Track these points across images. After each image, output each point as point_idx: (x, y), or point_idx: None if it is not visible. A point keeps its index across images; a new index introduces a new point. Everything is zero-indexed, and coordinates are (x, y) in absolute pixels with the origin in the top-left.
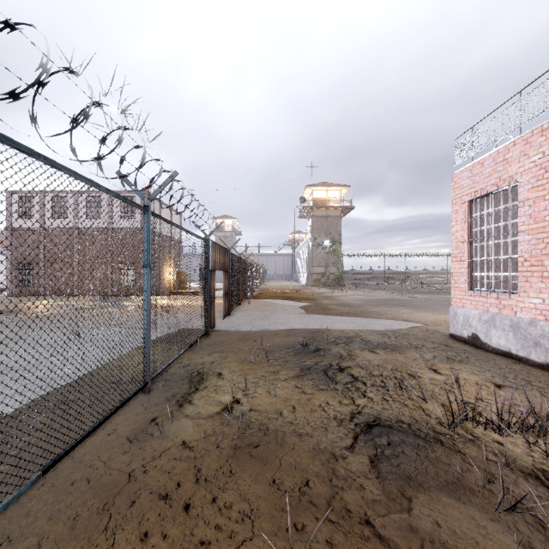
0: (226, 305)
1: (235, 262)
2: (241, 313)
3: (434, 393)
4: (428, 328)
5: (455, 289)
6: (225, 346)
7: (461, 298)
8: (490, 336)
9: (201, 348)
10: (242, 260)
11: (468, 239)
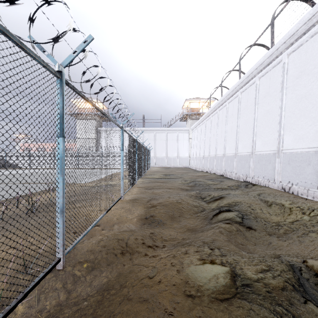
0: None
1: None
2: None
3: None
4: None
5: None
6: None
7: None
8: None
9: None
10: None
11: None
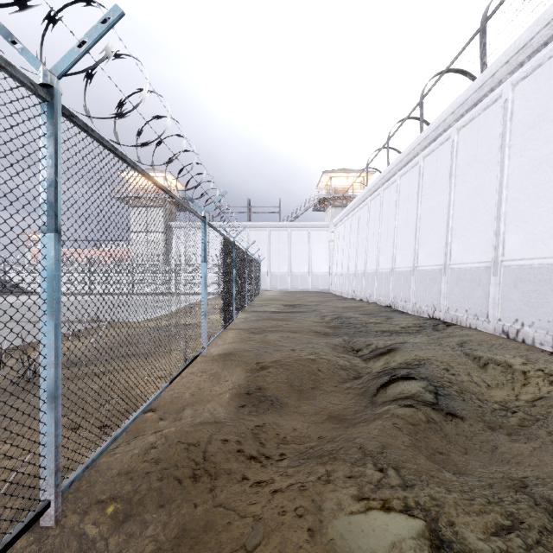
0: None
1: None
2: None
3: None
4: None
5: None
6: None
7: None
8: None
9: None
10: None
11: None
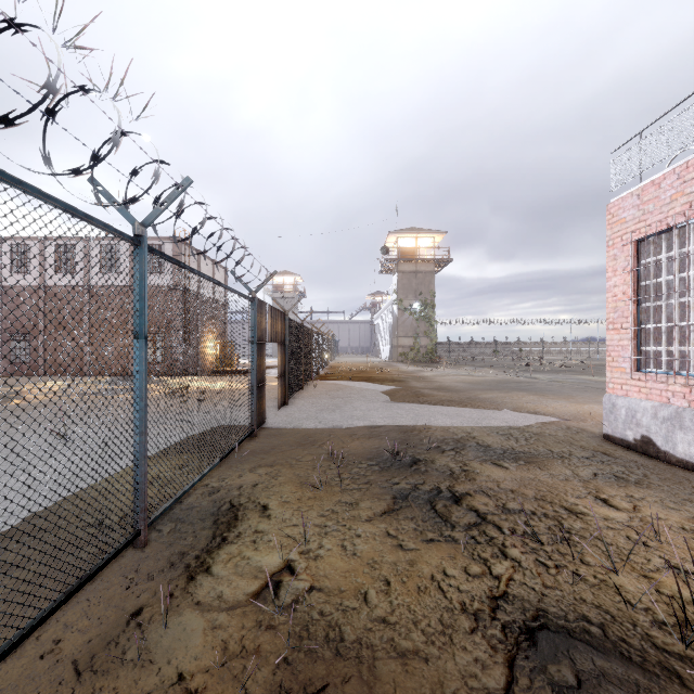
0: (283, 391)
1: (295, 332)
2: (303, 401)
3: (621, 549)
4: (569, 425)
5: (613, 370)
6: (277, 454)
7: (623, 382)
8: (673, 441)
9: (240, 459)
10: (305, 328)
11: (635, 297)
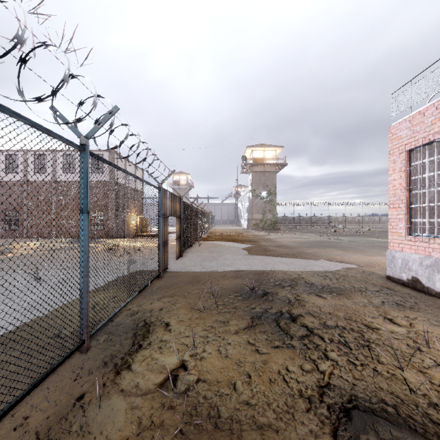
0: (179, 248)
1: (187, 210)
2: (192, 254)
3: (403, 353)
4: (364, 270)
5: (393, 234)
6: (175, 289)
7: (400, 242)
8: (433, 281)
9: (152, 292)
10: (193, 207)
11: (407, 187)
